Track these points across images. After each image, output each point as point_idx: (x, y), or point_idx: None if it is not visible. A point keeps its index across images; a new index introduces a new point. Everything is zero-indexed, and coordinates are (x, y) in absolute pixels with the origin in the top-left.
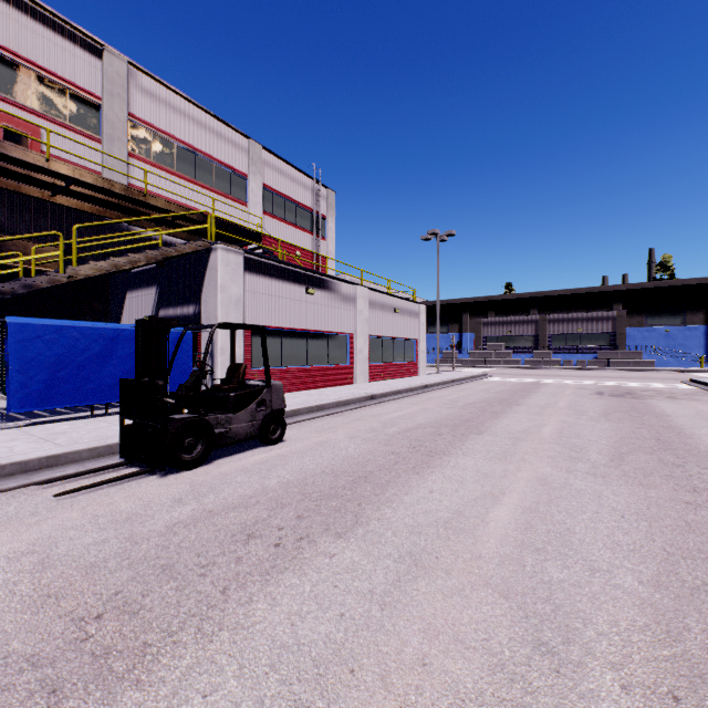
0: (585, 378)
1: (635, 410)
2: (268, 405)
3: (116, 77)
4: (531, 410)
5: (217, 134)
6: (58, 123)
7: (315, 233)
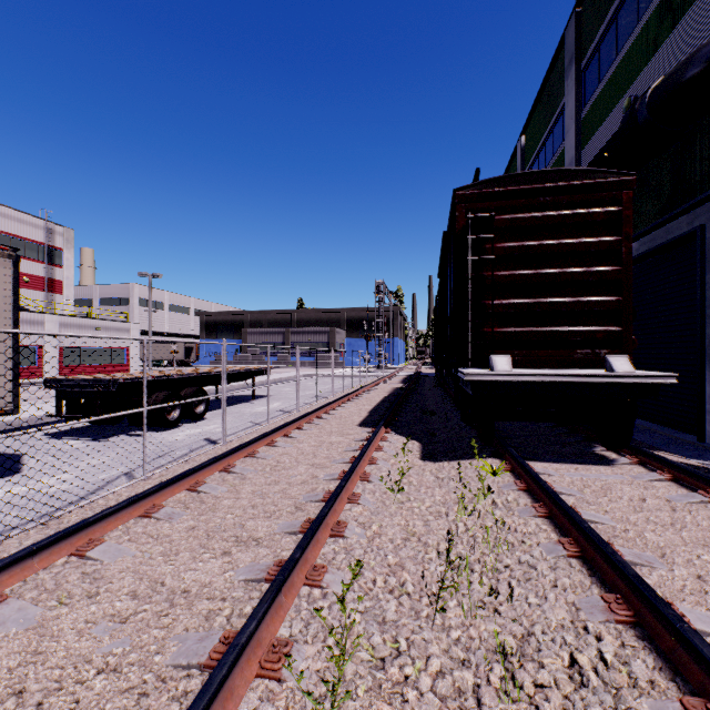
0: None
1: None
2: None
3: None
4: None
5: None
6: None
7: (50, 263)
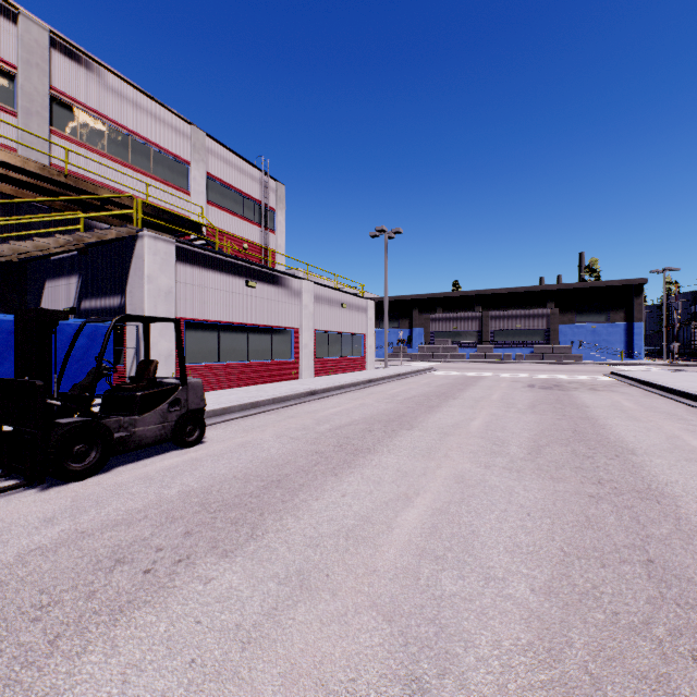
0: (521, 372)
1: (559, 402)
2: (183, 405)
3: (35, 46)
4: (465, 404)
5: (155, 117)
6: None
7: (264, 226)
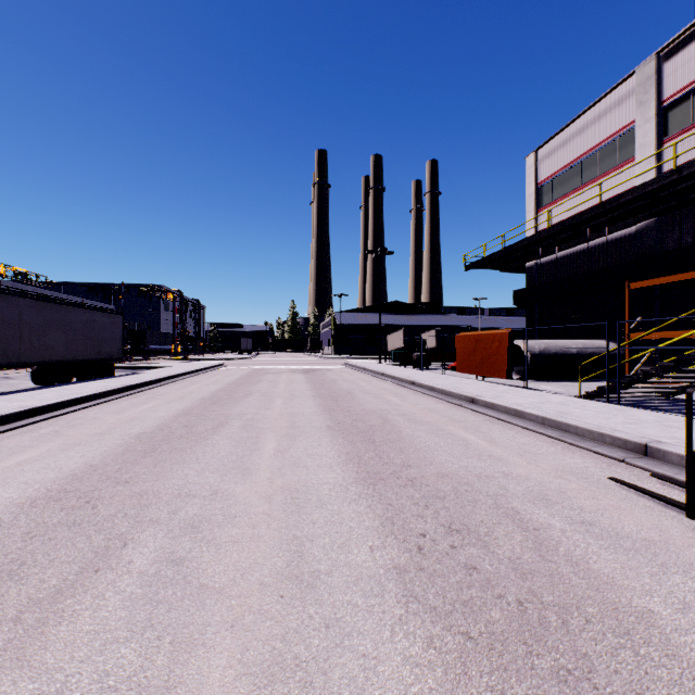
0: None
1: None
2: None
3: None
4: None
5: None
6: None
7: None
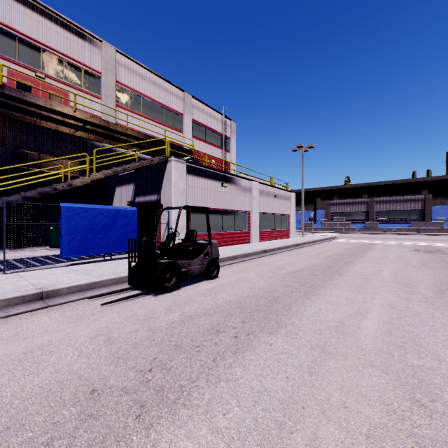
0: (404, 240)
1: (445, 262)
2: (210, 255)
3: (109, 60)
4: (371, 261)
5: (165, 90)
6: (77, 89)
7: (223, 149)
